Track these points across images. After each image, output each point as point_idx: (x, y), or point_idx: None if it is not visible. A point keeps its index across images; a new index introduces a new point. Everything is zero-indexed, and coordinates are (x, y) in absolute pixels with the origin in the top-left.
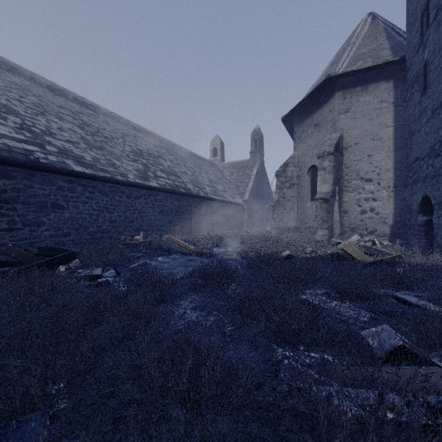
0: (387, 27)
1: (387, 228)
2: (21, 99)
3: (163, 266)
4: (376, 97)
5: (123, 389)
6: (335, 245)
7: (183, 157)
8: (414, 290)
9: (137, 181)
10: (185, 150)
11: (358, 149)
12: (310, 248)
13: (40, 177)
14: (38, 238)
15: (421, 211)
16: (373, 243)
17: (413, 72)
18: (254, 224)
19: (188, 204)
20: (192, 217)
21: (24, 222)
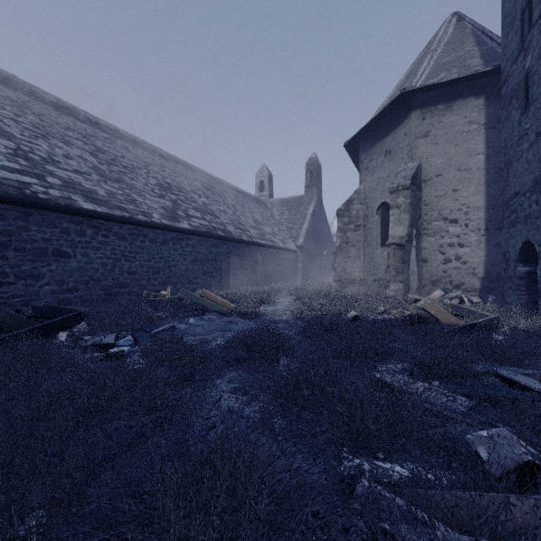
0: (476, 31)
1: (477, 281)
2: (17, 119)
3: (195, 331)
4: (462, 117)
5: (121, 537)
6: (413, 302)
7: (222, 192)
8: (521, 365)
9: (164, 222)
10: (225, 183)
11: (440, 182)
12: (382, 307)
13: (38, 217)
14: (36, 295)
15: (521, 260)
16: (460, 300)
17: (510, 85)
18: (310, 274)
19: (228, 250)
20: (233, 266)
21: (17, 274)
